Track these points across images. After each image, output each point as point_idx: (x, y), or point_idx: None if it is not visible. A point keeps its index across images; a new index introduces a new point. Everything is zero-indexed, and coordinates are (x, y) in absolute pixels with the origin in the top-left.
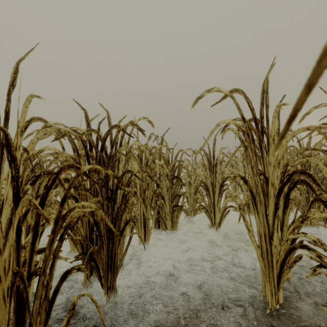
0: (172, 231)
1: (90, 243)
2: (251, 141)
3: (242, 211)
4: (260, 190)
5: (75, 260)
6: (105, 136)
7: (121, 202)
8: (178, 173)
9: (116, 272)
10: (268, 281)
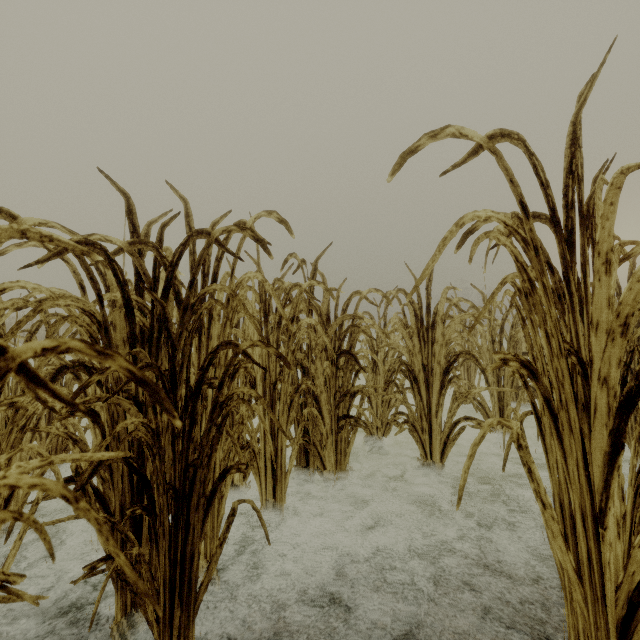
0: (337, 474)
1: (127, 530)
2: (543, 266)
3: (525, 454)
4: (569, 396)
5: (88, 576)
6: (175, 257)
7: (209, 422)
8: (349, 345)
9: (194, 603)
10: (594, 639)
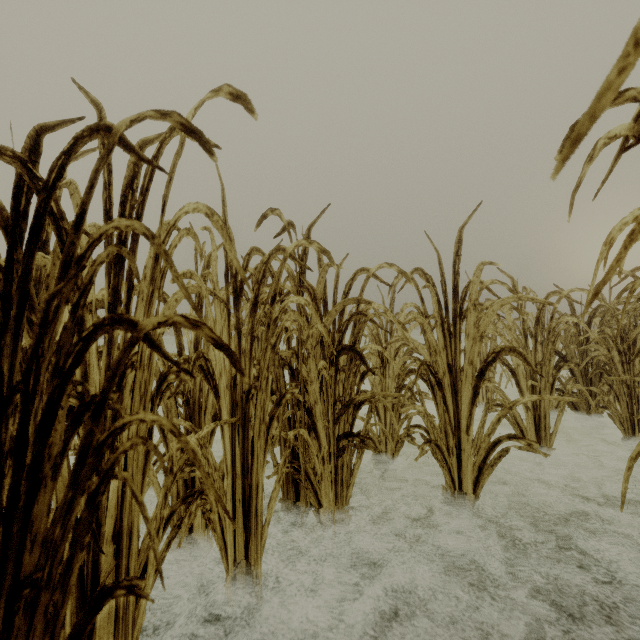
0: (336, 512)
1: None
2: None
3: None
4: None
5: None
6: (53, 174)
7: (69, 489)
8: (352, 339)
9: None
10: None
